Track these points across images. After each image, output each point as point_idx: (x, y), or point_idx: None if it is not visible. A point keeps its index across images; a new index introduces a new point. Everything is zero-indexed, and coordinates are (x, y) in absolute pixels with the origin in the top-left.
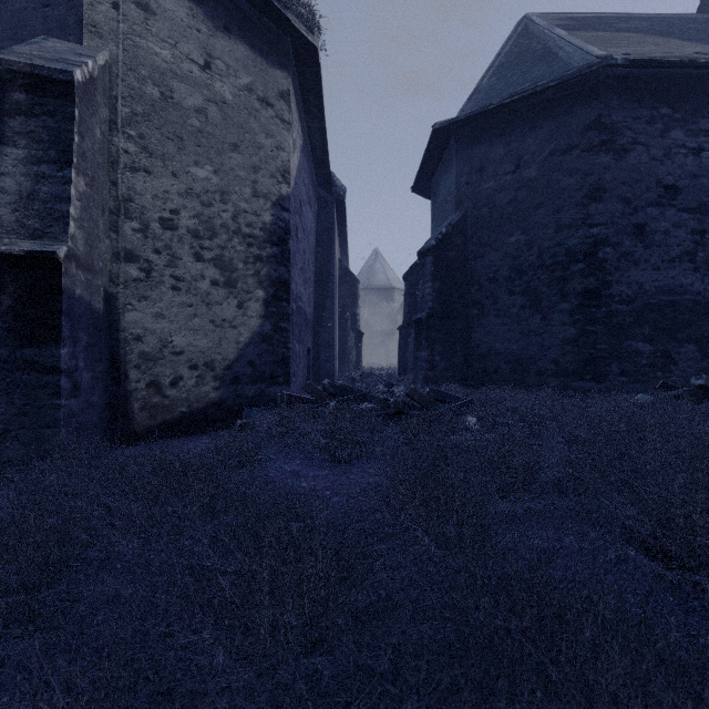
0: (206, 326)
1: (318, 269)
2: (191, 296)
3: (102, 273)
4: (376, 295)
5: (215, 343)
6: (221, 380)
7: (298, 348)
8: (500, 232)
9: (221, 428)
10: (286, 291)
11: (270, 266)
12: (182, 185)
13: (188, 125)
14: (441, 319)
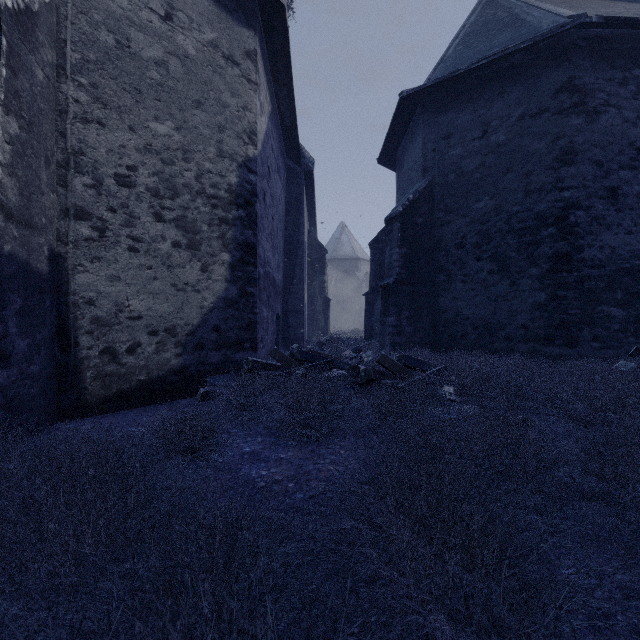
0: (167, 289)
1: (287, 238)
2: (150, 258)
3: (46, 230)
4: (342, 265)
5: (177, 308)
6: (183, 346)
7: (266, 313)
8: (467, 197)
9: (183, 396)
10: (253, 255)
11: (236, 229)
12: (140, 140)
13: (147, 78)
14: (408, 285)
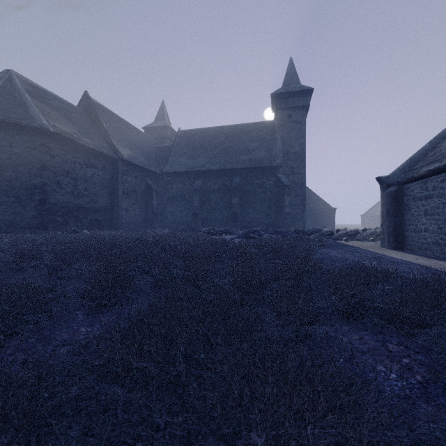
0: None
1: None
2: None
3: None
4: None
5: None
6: None
7: None
8: (1, 169)
9: None
10: None
11: None
12: None
13: None
14: None
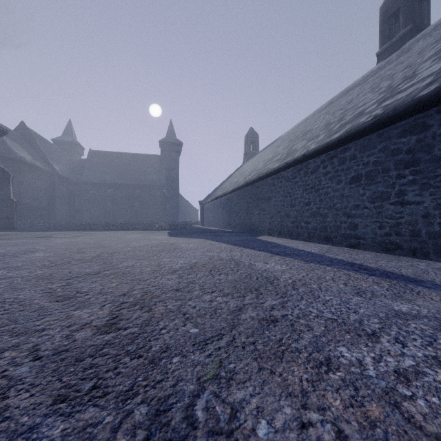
0: None
1: None
2: None
3: None
4: None
5: None
6: None
7: None
8: None
9: None
10: None
11: None
12: None
13: None
14: None
